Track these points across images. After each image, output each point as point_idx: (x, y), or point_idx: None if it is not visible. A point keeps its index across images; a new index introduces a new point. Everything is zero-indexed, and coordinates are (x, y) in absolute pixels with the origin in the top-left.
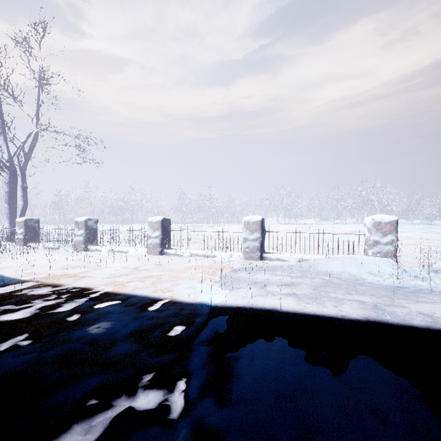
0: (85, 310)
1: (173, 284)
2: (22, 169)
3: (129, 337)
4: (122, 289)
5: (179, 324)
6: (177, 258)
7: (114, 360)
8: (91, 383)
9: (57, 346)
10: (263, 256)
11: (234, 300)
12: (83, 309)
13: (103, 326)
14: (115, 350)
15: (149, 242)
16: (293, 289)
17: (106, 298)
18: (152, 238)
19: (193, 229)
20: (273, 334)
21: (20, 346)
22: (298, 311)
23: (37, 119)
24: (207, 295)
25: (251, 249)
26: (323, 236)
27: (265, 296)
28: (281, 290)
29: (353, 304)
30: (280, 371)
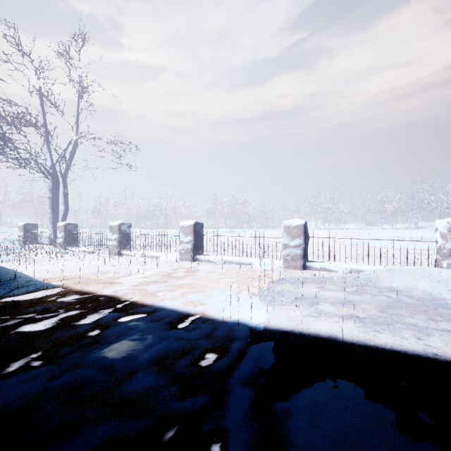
0: (108, 324)
1: (206, 295)
2: (63, 175)
3: (151, 365)
4: (150, 299)
5: (212, 350)
6: (210, 265)
7: (130, 400)
8: (97, 437)
9: (68, 372)
10: (306, 265)
11: (278, 320)
12: (106, 323)
13: (122, 347)
14: (132, 384)
15: (181, 247)
16: (352, 309)
17: (132, 309)
18: (184, 243)
19: (226, 234)
20: (337, 377)
21: (30, 367)
22: (366, 342)
23: (77, 127)
24: (244, 312)
25: (292, 256)
26: (381, 242)
27: (317, 318)
28: (337, 310)
29: (444, 336)
30: (361, 448)
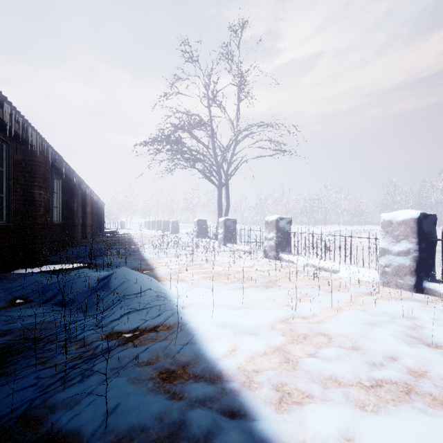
0: None
1: None
2: (226, 172)
3: None
4: None
5: None
6: None
7: None
8: None
9: None
10: None
11: None
12: None
13: None
14: None
15: (384, 261)
16: None
17: None
18: (391, 255)
19: None
20: None
21: None
22: None
23: (237, 122)
24: None
25: None
26: None
27: None
28: None
29: None
30: None
